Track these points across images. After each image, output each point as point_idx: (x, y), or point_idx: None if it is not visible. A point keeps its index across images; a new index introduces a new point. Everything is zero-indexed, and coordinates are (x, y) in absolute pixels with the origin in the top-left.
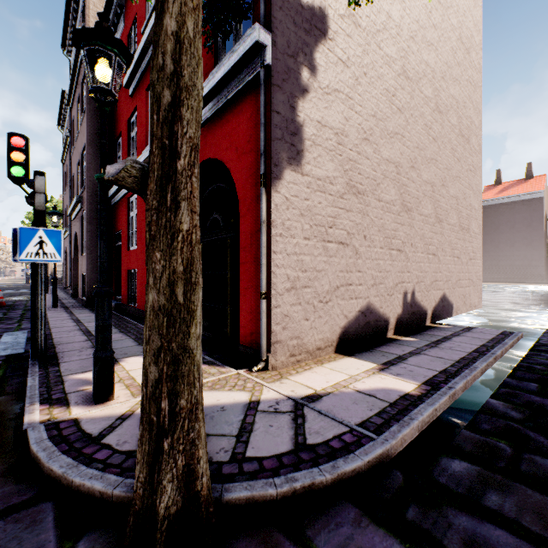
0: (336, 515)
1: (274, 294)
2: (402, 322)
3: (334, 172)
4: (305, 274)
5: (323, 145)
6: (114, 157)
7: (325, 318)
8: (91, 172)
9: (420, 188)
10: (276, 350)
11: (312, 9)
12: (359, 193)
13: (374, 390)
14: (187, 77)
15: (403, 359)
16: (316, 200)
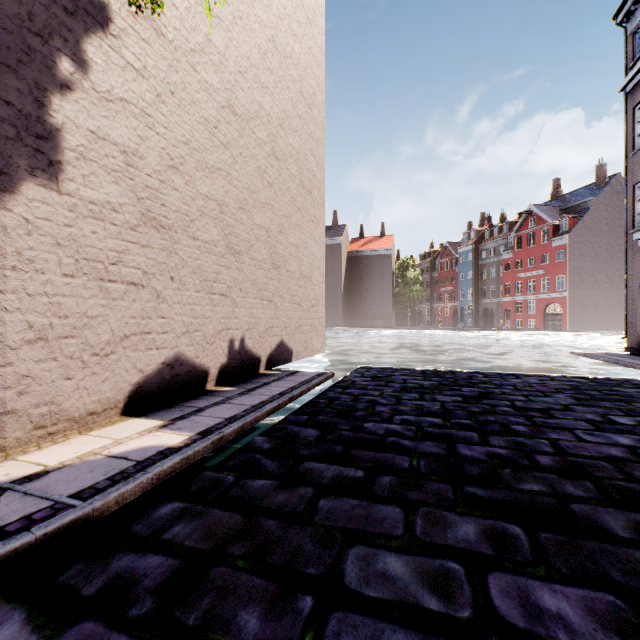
0: None
1: (0, 348)
2: (227, 371)
3: (120, 198)
4: (65, 321)
5: (100, 162)
6: None
7: (105, 374)
8: None
9: (253, 232)
10: (4, 424)
11: None
12: (163, 227)
13: (133, 450)
14: None
15: (201, 411)
16: (87, 229)
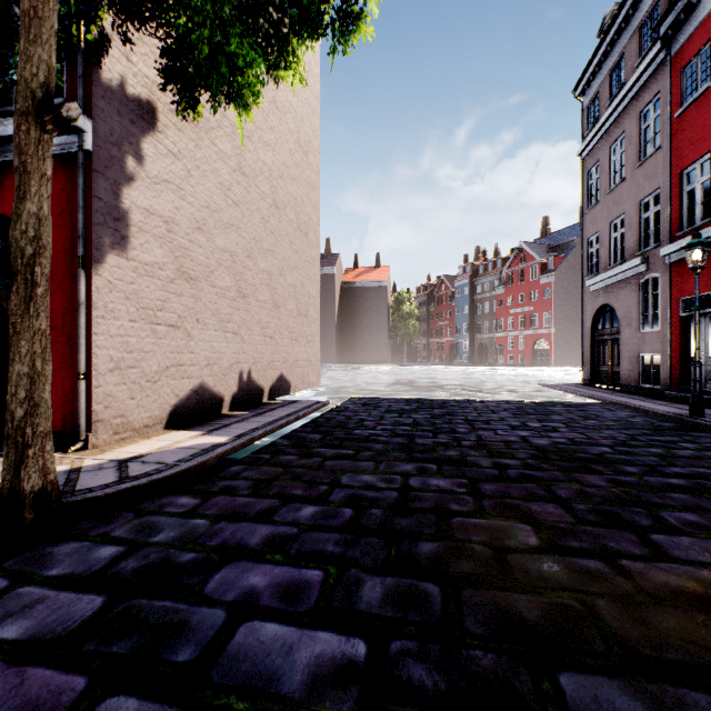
0: (149, 498)
1: (95, 374)
2: (238, 400)
3: (164, 258)
4: (131, 355)
5: (152, 232)
6: None
7: (154, 397)
8: None
9: (258, 277)
10: (97, 429)
11: (140, 102)
12: (192, 279)
13: (194, 445)
14: (45, 239)
15: (228, 426)
16: (144, 285)
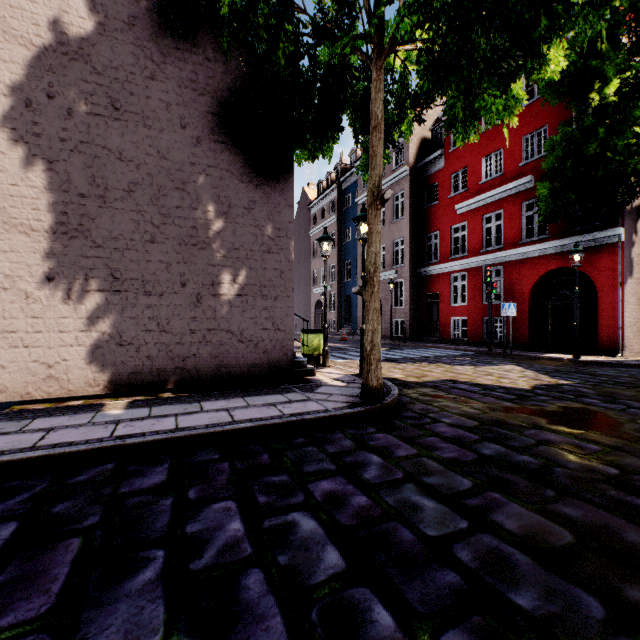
0: None
1: (624, 328)
2: None
3: None
4: (633, 320)
5: (639, 264)
6: (423, 244)
7: (639, 339)
8: (410, 256)
9: None
10: (625, 350)
11: (635, 208)
12: None
13: None
14: None
15: None
16: (636, 289)
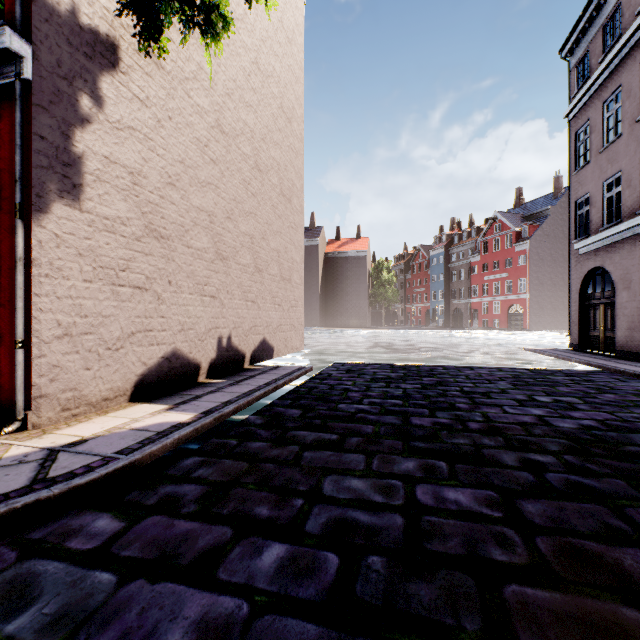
0: (58, 516)
1: (37, 342)
2: (216, 366)
3: (128, 213)
4: (85, 320)
5: (112, 183)
6: None
7: (116, 366)
8: None
9: (238, 239)
10: (39, 406)
11: (97, 34)
12: (162, 237)
13: (150, 425)
14: None
15: (199, 397)
16: (102, 241)
